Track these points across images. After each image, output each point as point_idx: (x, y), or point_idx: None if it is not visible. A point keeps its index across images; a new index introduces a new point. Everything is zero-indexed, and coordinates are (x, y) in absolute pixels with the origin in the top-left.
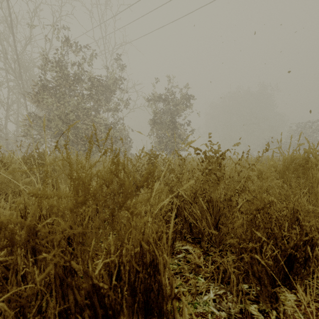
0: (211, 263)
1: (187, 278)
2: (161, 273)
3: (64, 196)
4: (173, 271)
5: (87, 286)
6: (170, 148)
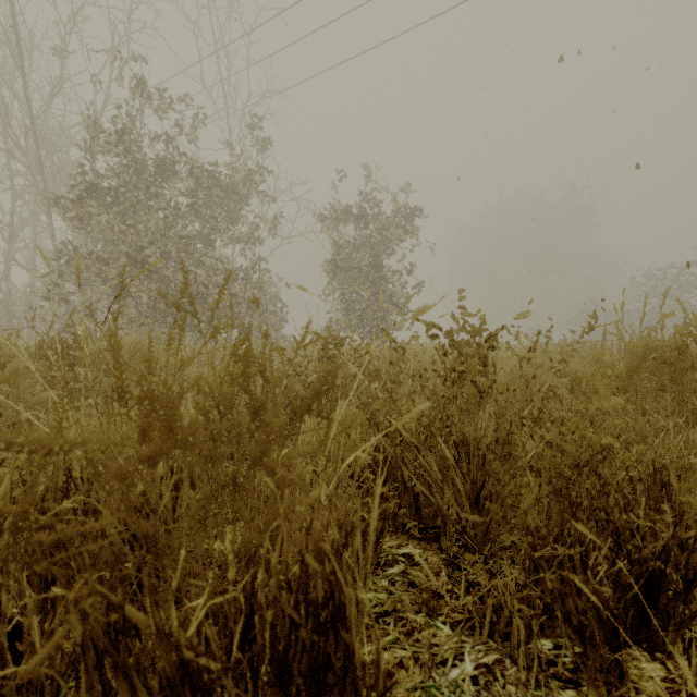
0: (465, 588)
1: (410, 626)
2: (351, 626)
3: (101, 447)
4: (377, 608)
5: (166, 667)
6: (369, 323)
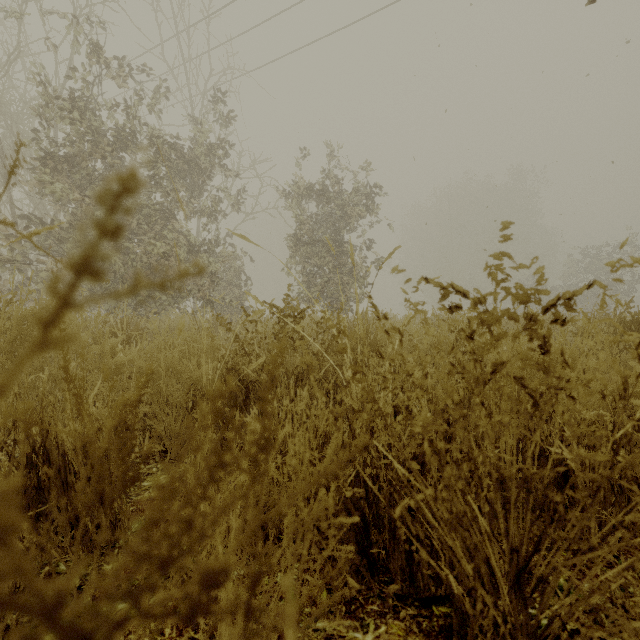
0: None
1: None
2: None
3: None
4: None
5: None
6: (330, 296)
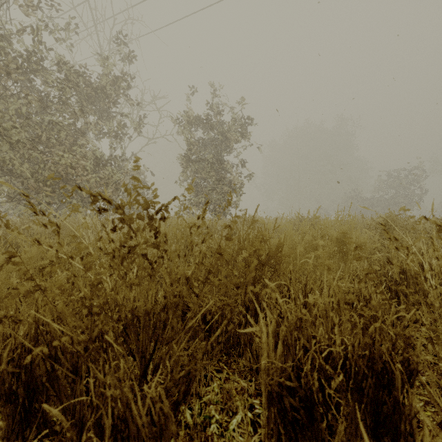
0: None
1: None
2: None
3: None
4: None
5: None
6: (214, 202)
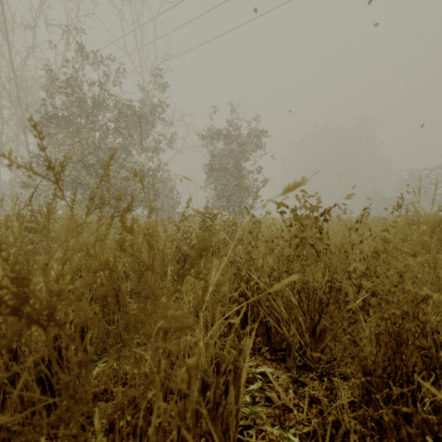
0: (308, 402)
1: (268, 438)
2: None
3: None
4: (242, 421)
5: None
6: (233, 205)
